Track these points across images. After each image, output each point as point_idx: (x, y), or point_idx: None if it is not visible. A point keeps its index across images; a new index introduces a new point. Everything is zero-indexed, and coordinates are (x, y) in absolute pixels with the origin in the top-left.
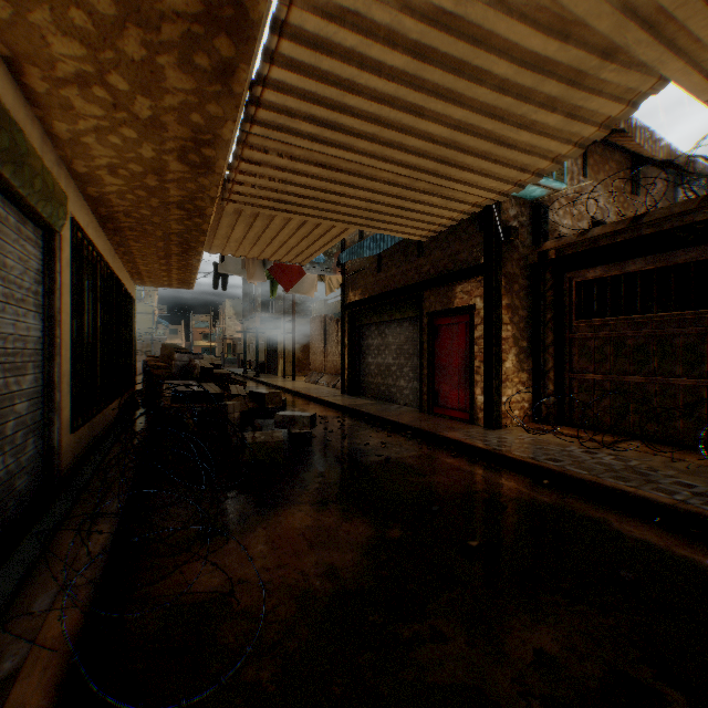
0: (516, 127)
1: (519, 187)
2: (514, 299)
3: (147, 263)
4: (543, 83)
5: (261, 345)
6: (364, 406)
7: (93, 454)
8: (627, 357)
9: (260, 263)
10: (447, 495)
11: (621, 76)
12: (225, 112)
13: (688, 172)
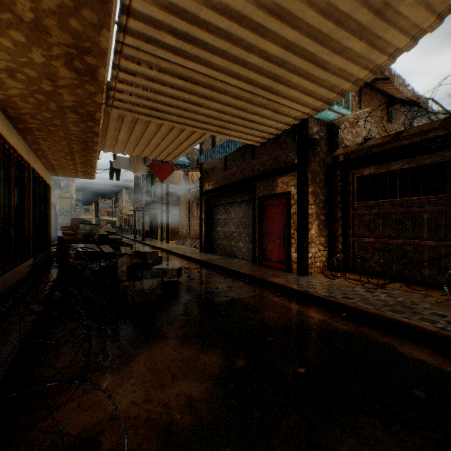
0: (331, 52)
1: (327, 104)
2: (317, 187)
3: (57, 158)
4: (357, 11)
5: (147, 219)
6: (215, 260)
7: (4, 302)
8: (391, 227)
9: (142, 161)
10: (277, 327)
11: (413, 11)
12: (99, 19)
13: (423, 108)
